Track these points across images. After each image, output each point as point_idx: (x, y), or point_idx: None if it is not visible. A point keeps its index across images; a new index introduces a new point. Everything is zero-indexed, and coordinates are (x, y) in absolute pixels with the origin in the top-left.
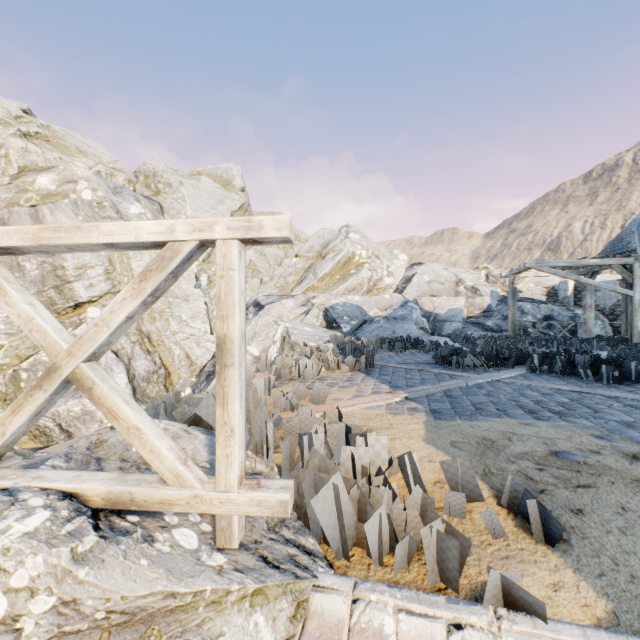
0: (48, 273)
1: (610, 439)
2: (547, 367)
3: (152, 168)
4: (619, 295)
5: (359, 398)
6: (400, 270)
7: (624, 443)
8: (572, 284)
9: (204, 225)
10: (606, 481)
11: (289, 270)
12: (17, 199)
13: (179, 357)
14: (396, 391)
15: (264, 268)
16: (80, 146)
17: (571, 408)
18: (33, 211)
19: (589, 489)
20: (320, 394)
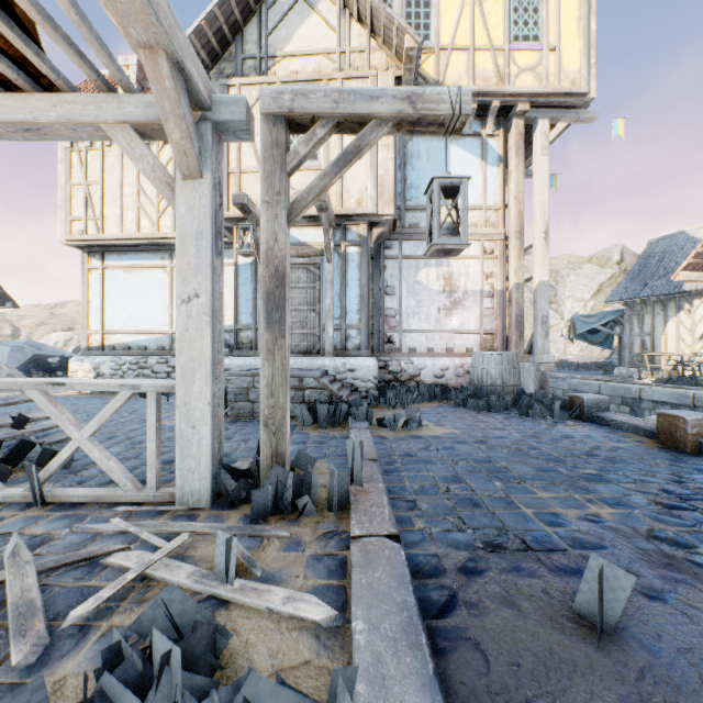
0: None
1: None
2: None
3: (557, 268)
4: None
5: None
6: None
7: None
8: None
9: None
10: None
11: None
12: None
13: None
14: None
15: None
16: (528, 265)
17: None
18: None
19: None
20: None
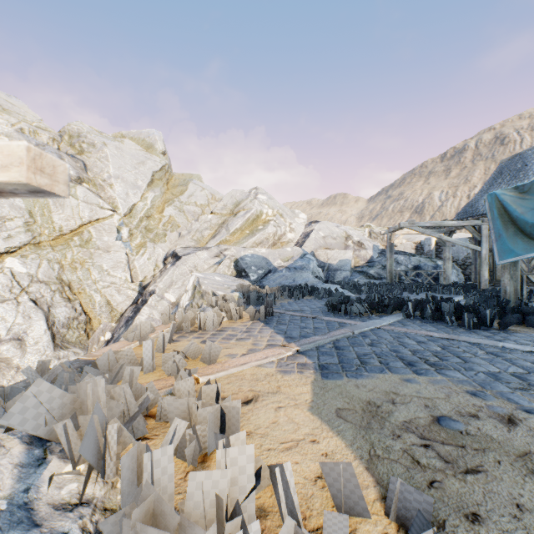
0: None
1: (484, 396)
2: (419, 312)
3: (76, 129)
4: (469, 249)
5: (252, 354)
6: (300, 227)
7: (497, 401)
8: (434, 240)
9: None
10: (492, 460)
11: (205, 225)
12: None
13: (100, 304)
14: (289, 344)
15: (183, 223)
16: (3, 104)
17: (444, 358)
18: None
19: (478, 475)
20: (211, 353)
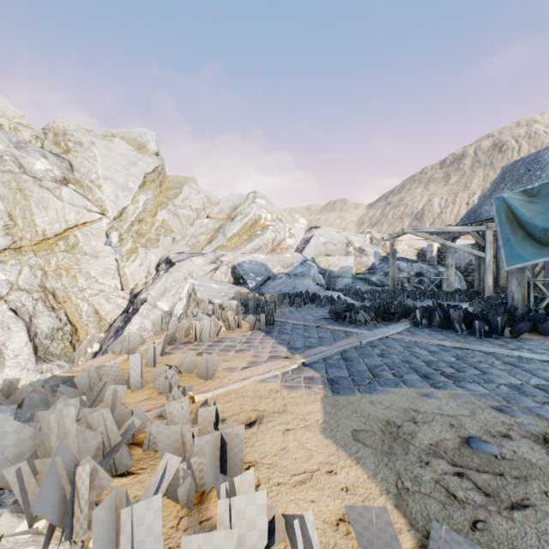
0: None
1: (511, 412)
2: (426, 320)
3: (62, 126)
4: (471, 256)
5: (254, 367)
6: (300, 232)
7: (527, 418)
8: (436, 247)
9: None
10: (538, 491)
11: (200, 230)
12: None
13: (87, 313)
14: (293, 355)
15: (177, 227)
16: None
17: (460, 369)
18: None
19: (526, 511)
20: (209, 367)
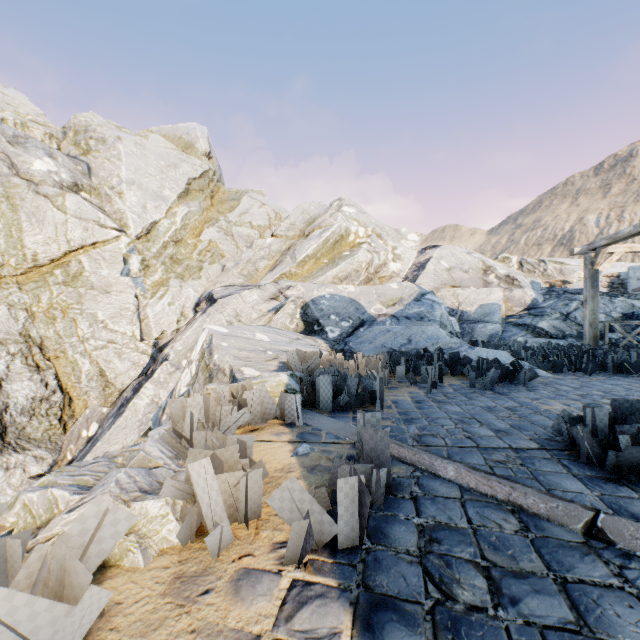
0: None
1: None
2: None
3: (84, 121)
4: None
5: None
6: (410, 253)
7: None
8: None
9: None
10: None
11: (261, 253)
12: None
13: (88, 375)
14: None
15: (229, 251)
16: None
17: None
18: None
19: None
20: None
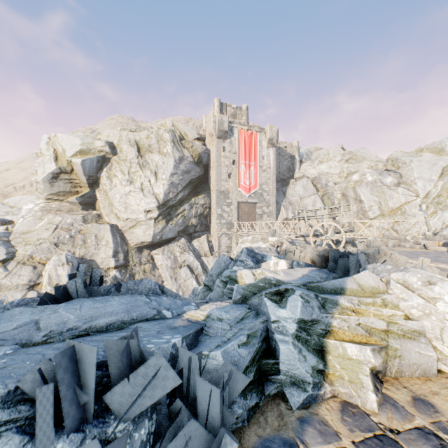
0: (359, 209)
1: None
2: None
3: (394, 156)
4: None
5: None
6: None
7: None
8: None
9: (418, 220)
10: None
11: None
12: (347, 185)
13: None
14: None
15: None
16: (362, 155)
17: None
18: (353, 189)
19: None
20: (444, 238)
